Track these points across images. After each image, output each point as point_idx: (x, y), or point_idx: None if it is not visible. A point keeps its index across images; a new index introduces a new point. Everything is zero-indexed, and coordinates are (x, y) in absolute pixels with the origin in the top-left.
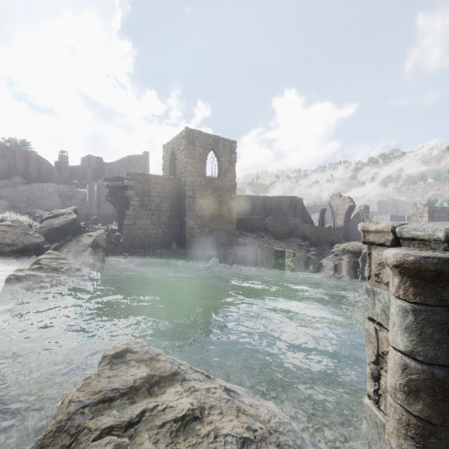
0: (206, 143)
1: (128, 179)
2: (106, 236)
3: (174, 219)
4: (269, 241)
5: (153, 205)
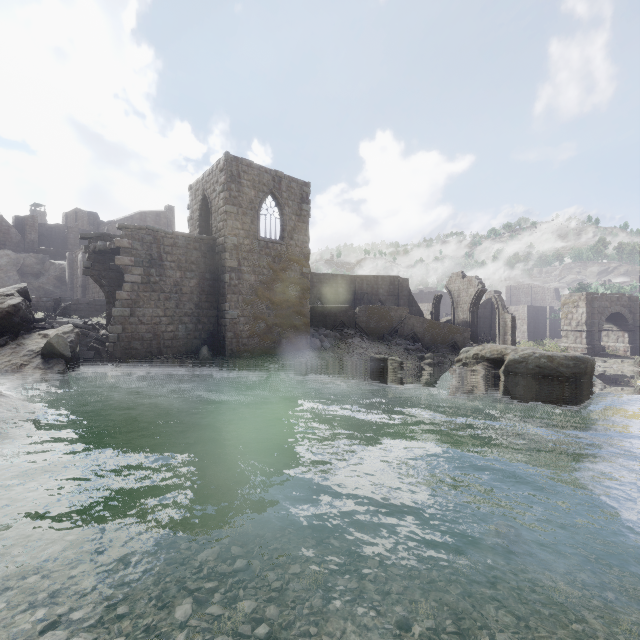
0: (260, 182)
1: (120, 237)
2: (78, 337)
3: (205, 307)
4: (361, 344)
5: (167, 282)
